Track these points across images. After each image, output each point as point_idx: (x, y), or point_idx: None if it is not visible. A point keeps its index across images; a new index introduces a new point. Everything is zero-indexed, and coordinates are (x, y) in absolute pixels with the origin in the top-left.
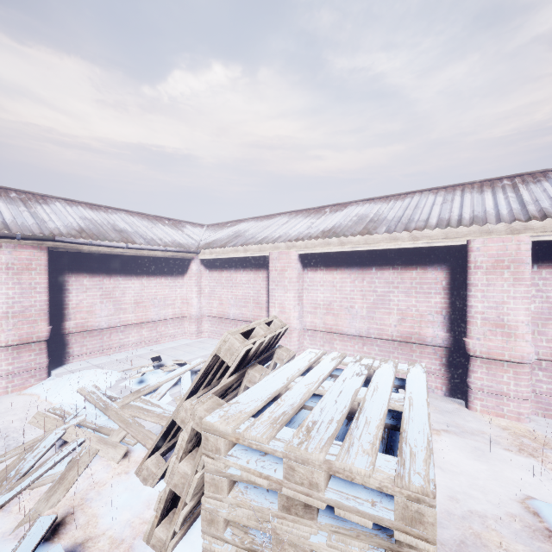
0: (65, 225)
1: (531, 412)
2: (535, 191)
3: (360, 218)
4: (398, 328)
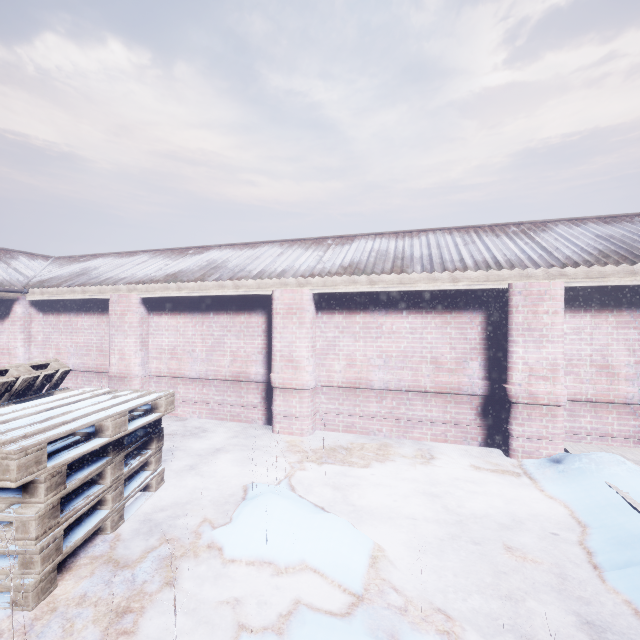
0: None
1: (318, 428)
2: (335, 252)
3: (209, 264)
4: (231, 368)
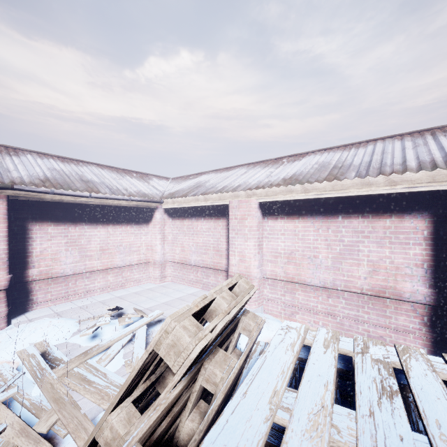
0: (31, 175)
1: None
2: None
3: (322, 165)
4: (369, 280)
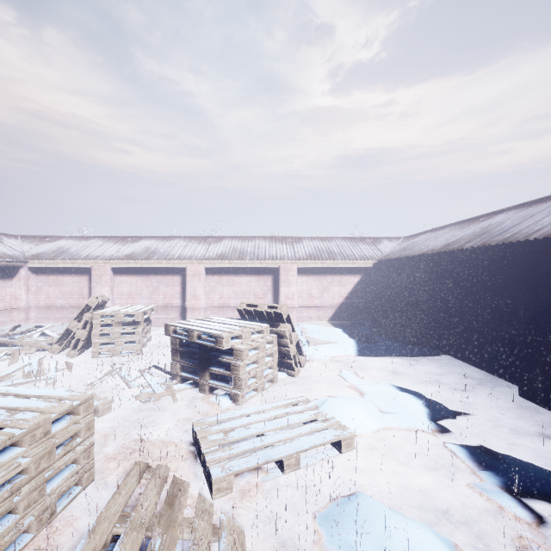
0: None
1: None
2: (214, 247)
3: (147, 249)
4: (163, 301)
